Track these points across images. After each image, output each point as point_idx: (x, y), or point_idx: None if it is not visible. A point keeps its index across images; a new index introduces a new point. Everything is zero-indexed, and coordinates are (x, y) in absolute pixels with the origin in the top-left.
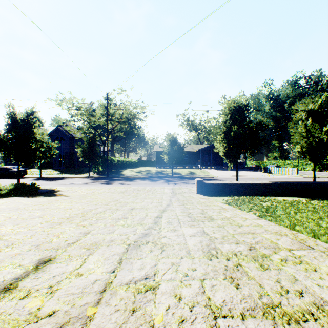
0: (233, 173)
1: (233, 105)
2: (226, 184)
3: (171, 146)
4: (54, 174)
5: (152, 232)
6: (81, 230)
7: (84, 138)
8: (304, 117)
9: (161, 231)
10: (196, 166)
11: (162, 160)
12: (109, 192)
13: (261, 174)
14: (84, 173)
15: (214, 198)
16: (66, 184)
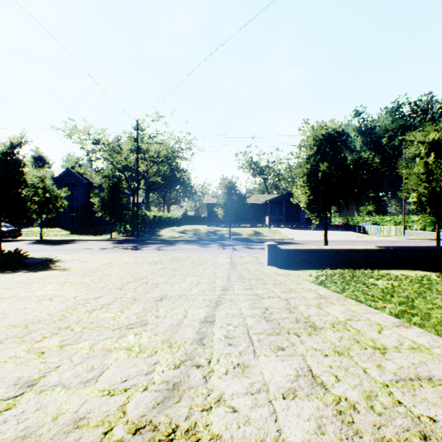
0: (315, 234)
1: (321, 133)
2: (312, 250)
3: (229, 196)
4: (62, 235)
5: (190, 380)
6: (25, 370)
7: (104, 184)
8: (423, 152)
9: (211, 375)
10: (262, 223)
11: (215, 216)
12: (136, 263)
13: (354, 235)
14: (105, 234)
15: (296, 272)
16: (74, 250)
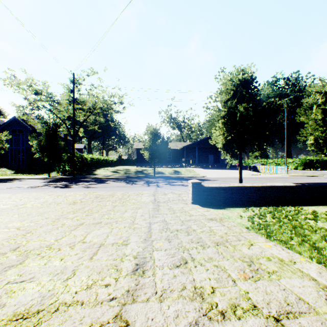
0: (221, 172)
1: (238, 78)
2: (235, 188)
3: (153, 140)
4: (6, 174)
5: None
6: None
7: (42, 128)
8: (321, 100)
9: None
10: (180, 164)
11: (143, 158)
12: (52, 203)
13: (251, 173)
14: (46, 173)
15: (223, 211)
16: None
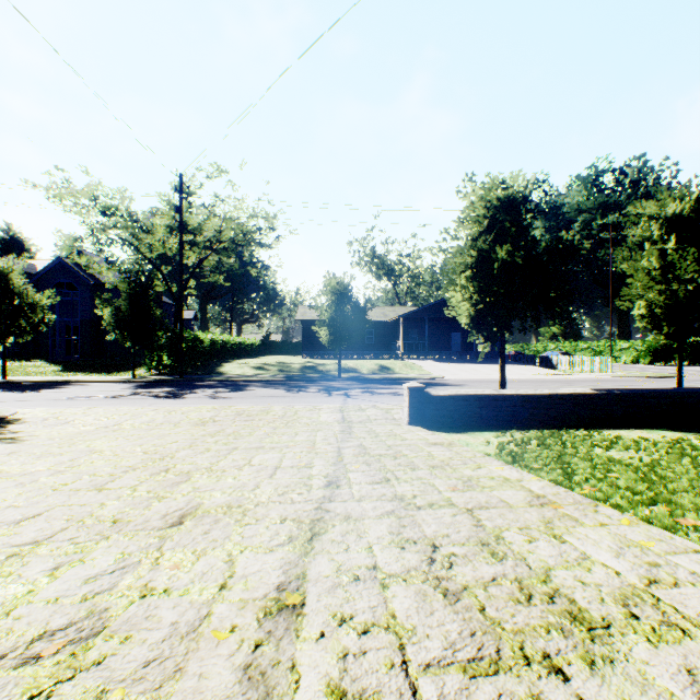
0: (476, 370)
1: (496, 196)
2: (485, 397)
3: (338, 306)
4: (47, 373)
5: None
6: None
7: (121, 284)
8: (657, 233)
9: None
10: (391, 353)
11: (315, 341)
12: (166, 423)
13: (536, 371)
14: (125, 370)
15: (460, 436)
16: (56, 401)
